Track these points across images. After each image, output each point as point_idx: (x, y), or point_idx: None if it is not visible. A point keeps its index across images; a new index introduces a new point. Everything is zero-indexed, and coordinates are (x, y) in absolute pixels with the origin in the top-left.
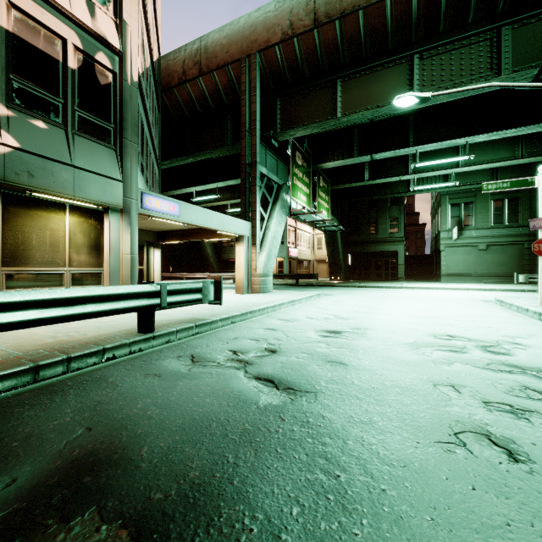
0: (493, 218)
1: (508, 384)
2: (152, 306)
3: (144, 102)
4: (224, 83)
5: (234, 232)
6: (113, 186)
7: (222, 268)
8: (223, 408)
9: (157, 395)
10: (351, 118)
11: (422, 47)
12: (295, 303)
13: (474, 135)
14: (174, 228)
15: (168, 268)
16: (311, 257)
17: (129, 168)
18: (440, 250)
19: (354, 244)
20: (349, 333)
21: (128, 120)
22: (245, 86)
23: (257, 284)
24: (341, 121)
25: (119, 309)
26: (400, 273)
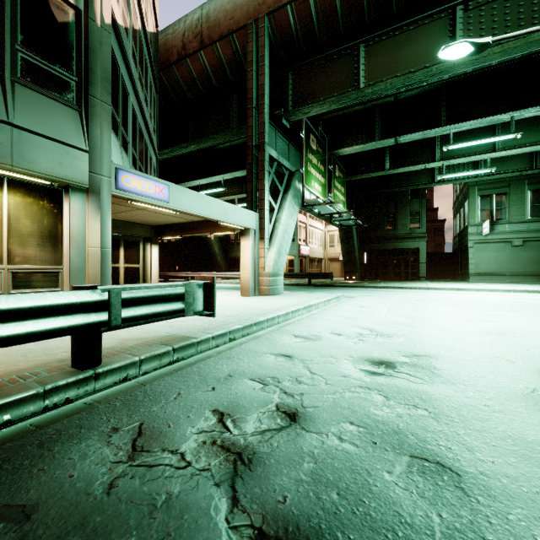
0: (530, 210)
1: None
2: (93, 326)
3: (127, 63)
4: (229, 56)
5: (238, 224)
6: (75, 157)
7: (230, 267)
8: None
9: None
10: (377, 89)
11: None
12: (311, 309)
13: (522, 110)
14: (171, 221)
15: (174, 266)
16: (323, 256)
17: (99, 135)
18: (468, 246)
19: (370, 241)
20: (407, 366)
21: (96, 73)
22: (251, 56)
23: (265, 285)
24: (365, 93)
25: (21, 335)
26: (422, 272)
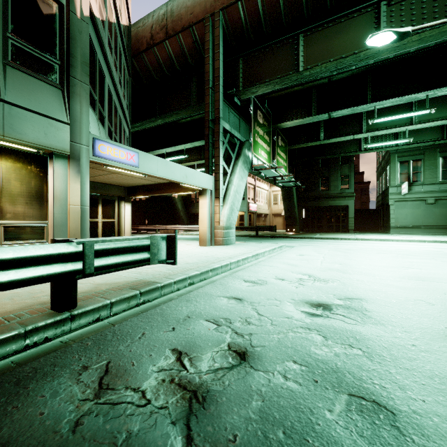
0: (441, 174)
1: None
2: (69, 274)
3: (103, 50)
4: (189, 45)
5: (197, 185)
6: (58, 129)
7: (190, 221)
8: None
9: None
10: (314, 72)
11: None
12: (258, 257)
13: (435, 89)
14: (141, 183)
15: (144, 220)
16: (268, 212)
17: (78, 110)
18: (389, 204)
19: (308, 199)
20: (342, 308)
21: (76, 57)
22: (208, 45)
23: (220, 237)
24: (303, 75)
25: (4, 283)
26: (351, 225)
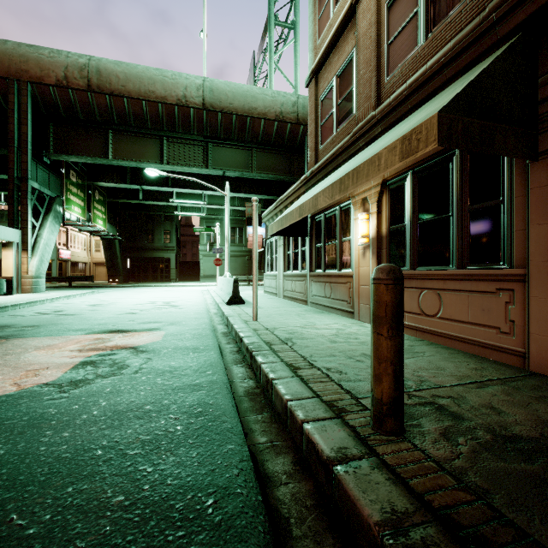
0: (231, 239)
1: (155, 308)
2: None
3: None
4: None
5: (3, 239)
6: None
7: None
8: (46, 319)
9: (11, 321)
10: (121, 163)
11: (168, 134)
12: (70, 298)
13: (207, 190)
14: None
15: None
16: (87, 260)
17: None
18: (200, 258)
19: (133, 250)
20: (106, 304)
21: None
22: (13, 106)
23: (28, 285)
24: (113, 162)
25: None
26: (173, 275)
